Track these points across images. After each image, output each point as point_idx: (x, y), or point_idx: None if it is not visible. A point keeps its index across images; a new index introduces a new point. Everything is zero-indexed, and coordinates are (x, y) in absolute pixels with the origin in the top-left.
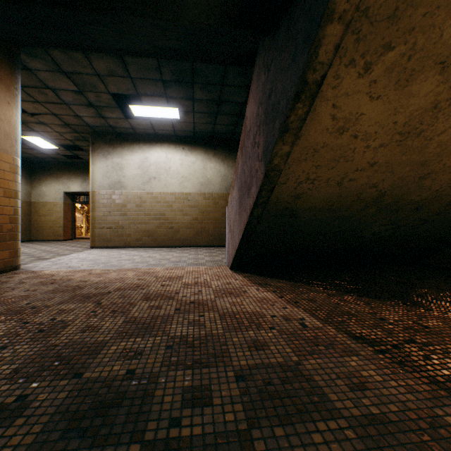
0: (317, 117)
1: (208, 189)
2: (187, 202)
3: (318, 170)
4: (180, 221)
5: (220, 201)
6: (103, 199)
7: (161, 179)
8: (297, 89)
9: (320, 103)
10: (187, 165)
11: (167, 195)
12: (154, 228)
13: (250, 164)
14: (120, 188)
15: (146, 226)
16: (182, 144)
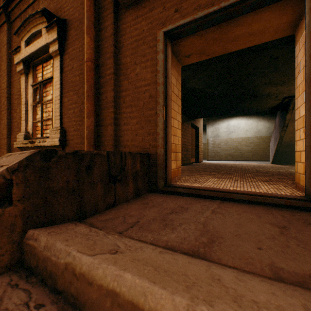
0: (289, 128)
1: (259, 134)
2: (248, 141)
3: (294, 135)
4: (244, 149)
5: (265, 140)
6: (211, 142)
7: (235, 132)
8: (283, 126)
9: (289, 127)
10: (248, 125)
11: (238, 138)
12: (232, 153)
13: (276, 133)
14: (217, 137)
15: (229, 152)
16: (245, 116)
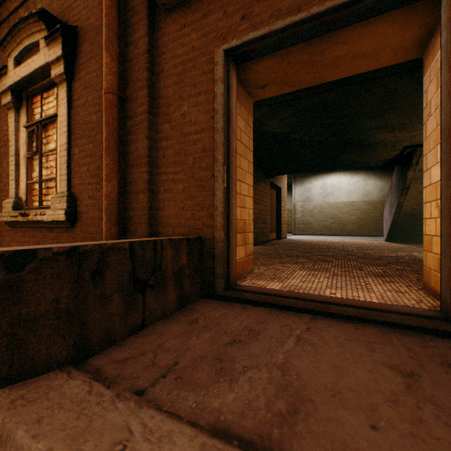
0: (411, 191)
1: (368, 198)
2: (352, 207)
3: (418, 202)
4: (347, 219)
5: (377, 206)
6: (300, 208)
7: (334, 194)
8: (402, 188)
9: (411, 189)
10: (352, 184)
11: (338, 204)
12: (330, 224)
13: (393, 198)
14: (309, 201)
15: (325, 223)
16: (348, 170)
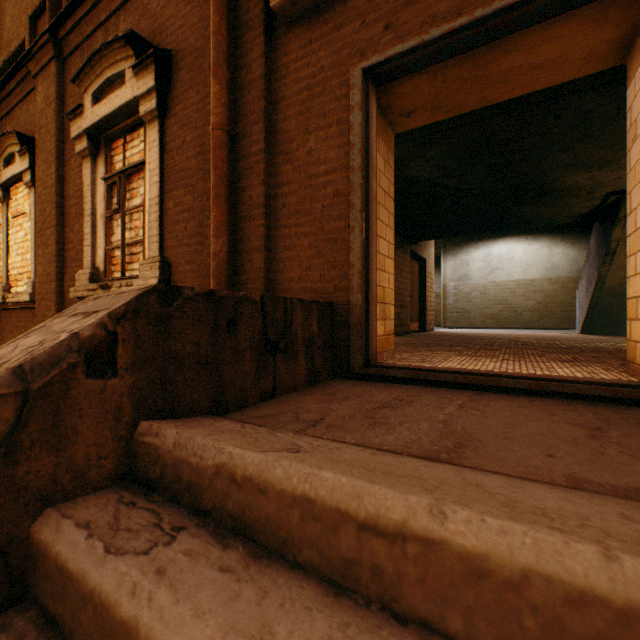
0: (618, 258)
1: (554, 273)
2: (530, 288)
3: None
4: (522, 305)
5: (568, 285)
6: (452, 290)
7: (503, 269)
8: (604, 254)
9: (617, 255)
10: (530, 254)
11: (509, 283)
12: (496, 312)
13: (591, 270)
14: (465, 280)
15: (489, 310)
16: (524, 235)
